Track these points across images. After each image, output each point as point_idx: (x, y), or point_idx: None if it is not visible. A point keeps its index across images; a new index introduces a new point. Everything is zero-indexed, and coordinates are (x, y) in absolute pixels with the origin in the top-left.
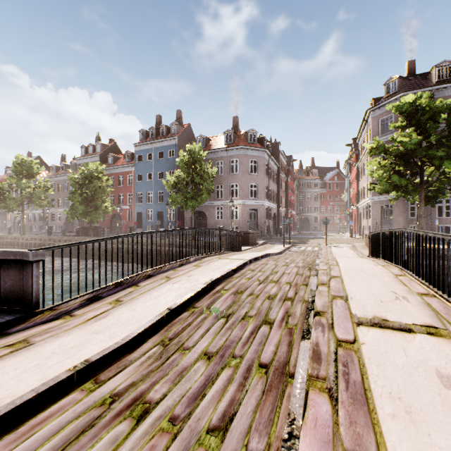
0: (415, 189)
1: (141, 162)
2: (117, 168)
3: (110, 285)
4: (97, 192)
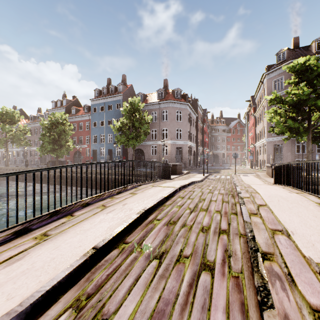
0: (305, 130)
1: (96, 113)
2: (78, 117)
3: (45, 215)
4: (62, 134)
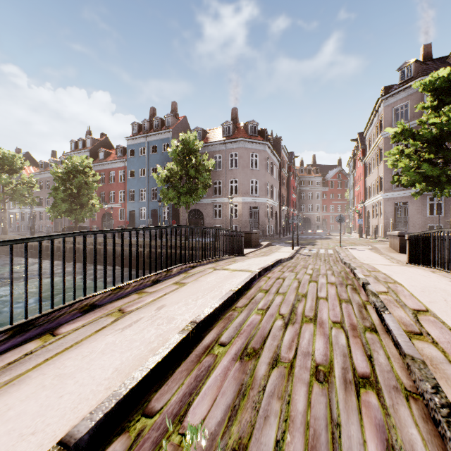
0: (448, 180)
1: (133, 157)
2: (108, 164)
3: (3, 332)
4: (83, 187)
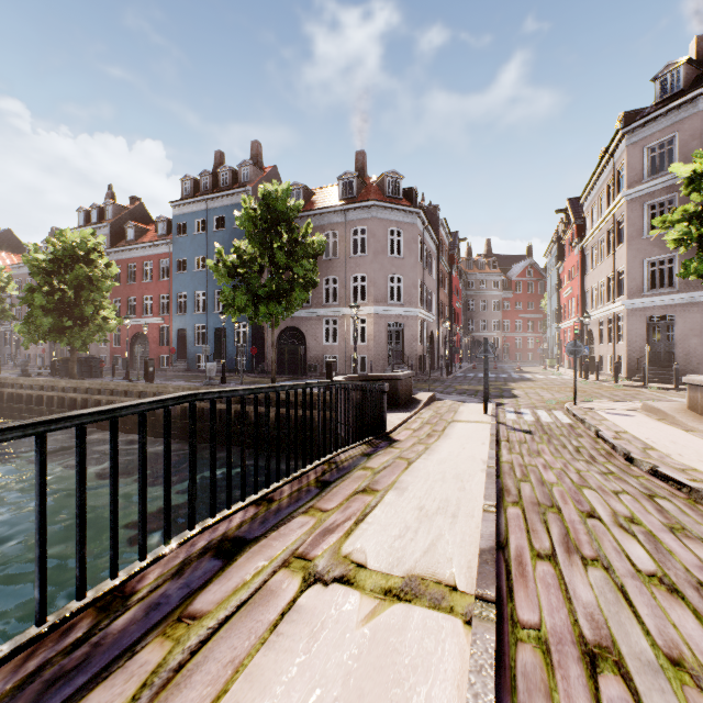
0: None
1: (184, 236)
2: (141, 248)
3: None
4: (84, 288)
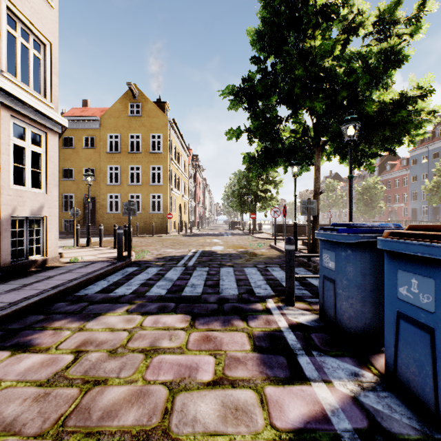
0: None
1: (415, 165)
2: (392, 174)
3: None
4: (373, 197)
